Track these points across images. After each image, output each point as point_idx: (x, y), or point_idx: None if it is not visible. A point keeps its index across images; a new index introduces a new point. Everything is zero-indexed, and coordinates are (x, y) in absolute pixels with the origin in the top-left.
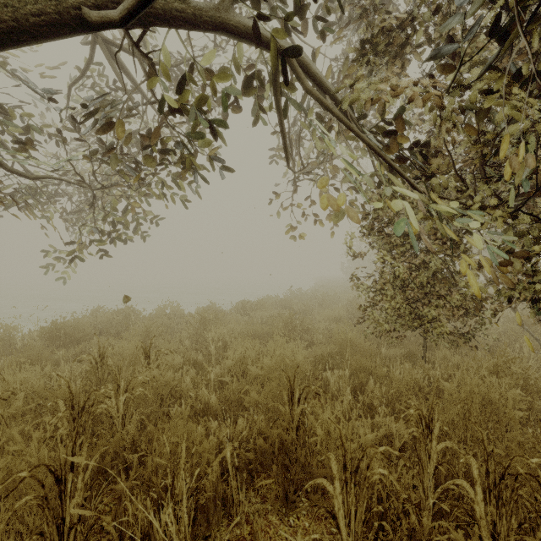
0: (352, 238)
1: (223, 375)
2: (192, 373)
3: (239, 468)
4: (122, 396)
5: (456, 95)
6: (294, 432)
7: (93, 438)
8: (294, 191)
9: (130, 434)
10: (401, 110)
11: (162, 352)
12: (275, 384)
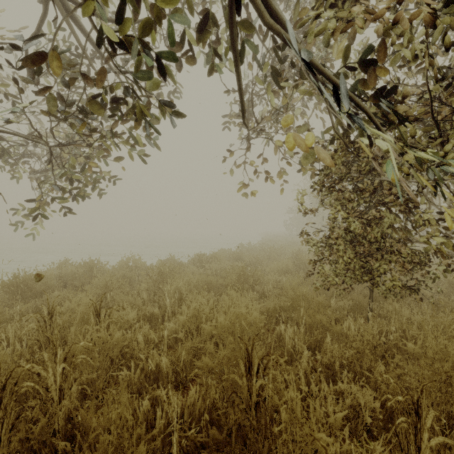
0: (304, 195)
1: (178, 330)
2: (145, 329)
3: (190, 446)
4: (58, 366)
5: (453, 10)
6: (254, 418)
7: (16, 422)
8: (247, 149)
9: (64, 413)
10: (369, 49)
11: (114, 309)
12: (230, 342)
